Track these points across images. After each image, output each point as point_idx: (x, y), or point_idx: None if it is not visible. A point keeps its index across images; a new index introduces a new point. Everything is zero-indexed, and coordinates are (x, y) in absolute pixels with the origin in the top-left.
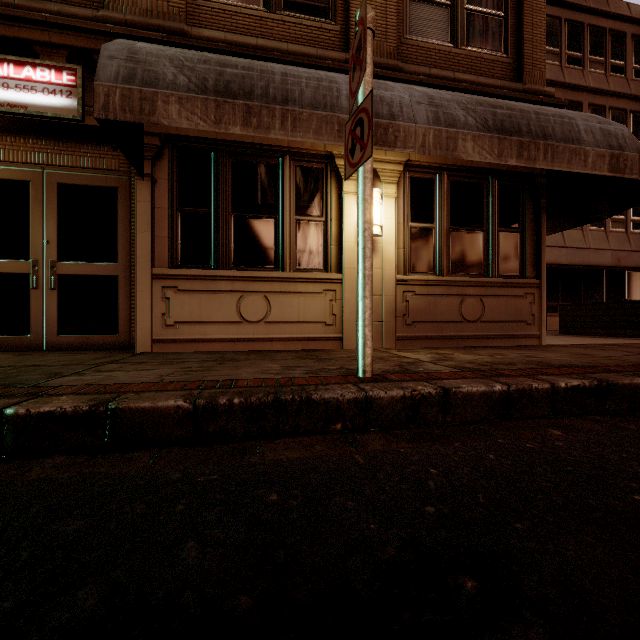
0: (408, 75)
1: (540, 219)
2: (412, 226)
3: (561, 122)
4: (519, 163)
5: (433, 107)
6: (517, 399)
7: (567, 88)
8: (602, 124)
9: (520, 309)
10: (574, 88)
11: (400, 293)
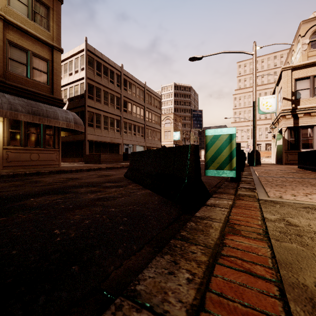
0: (7, 85)
1: (59, 132)
2: (11, 131)
3: (54, 113)
4: (39, 123)
5: (10, 105)
6: (16, 175)
7: (96, 82)
8: (66, 115)
9: (52, 157)
10: (98, 83)
11: (5, 152)
